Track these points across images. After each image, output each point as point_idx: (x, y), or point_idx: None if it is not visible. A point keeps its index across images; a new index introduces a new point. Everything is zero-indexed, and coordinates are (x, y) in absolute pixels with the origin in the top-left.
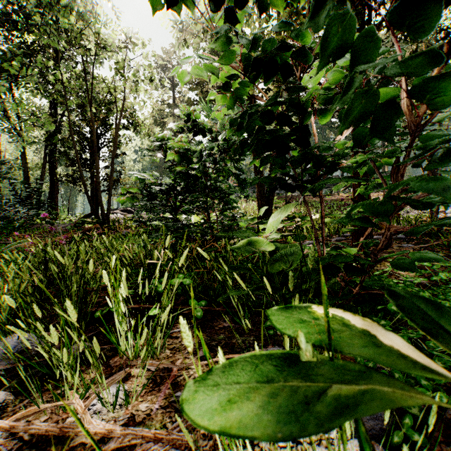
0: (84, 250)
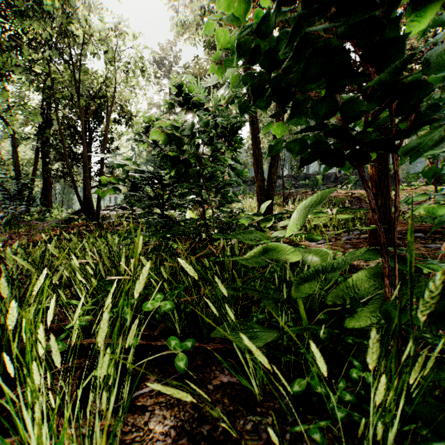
0: (12, 260)
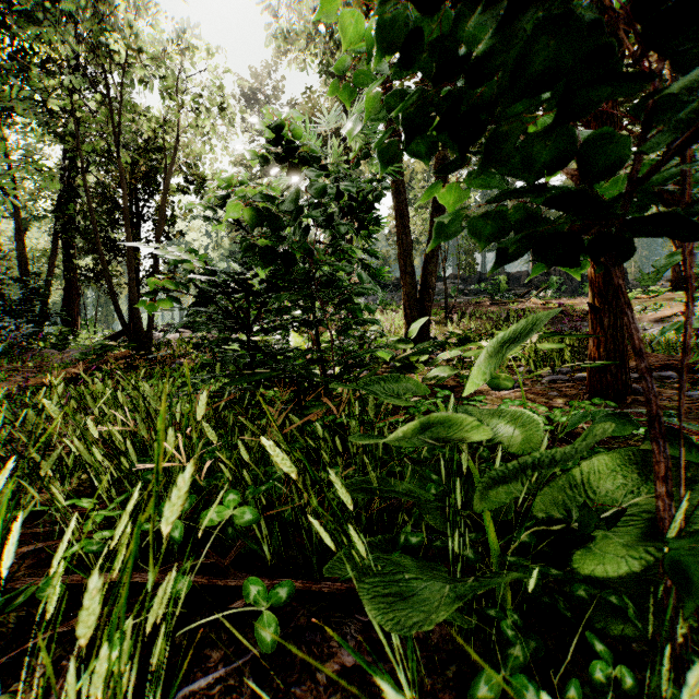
0: None
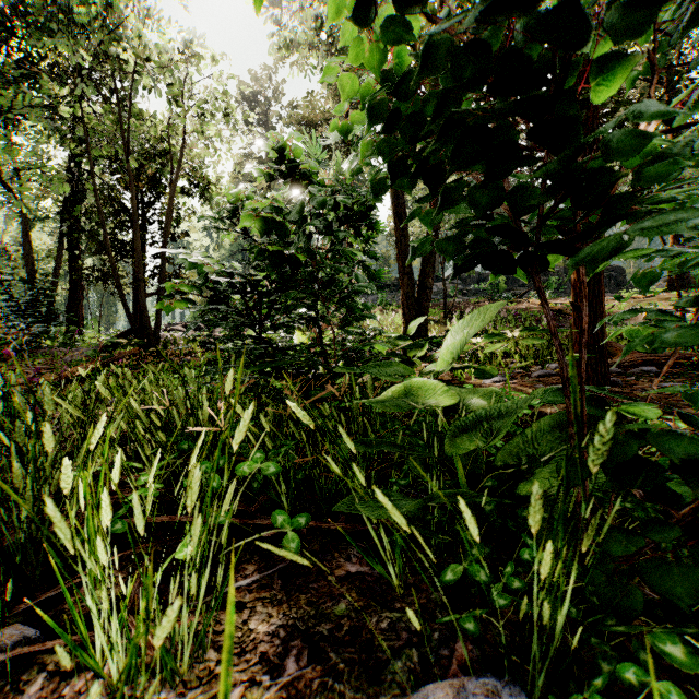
0: (52, 403)
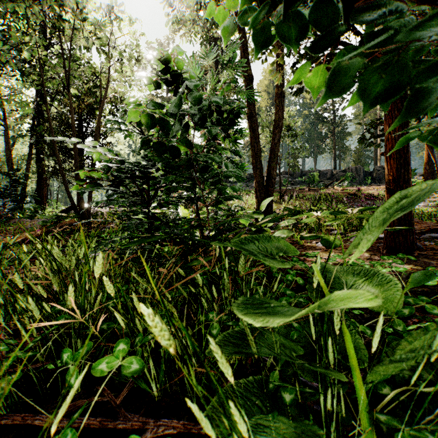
0: None
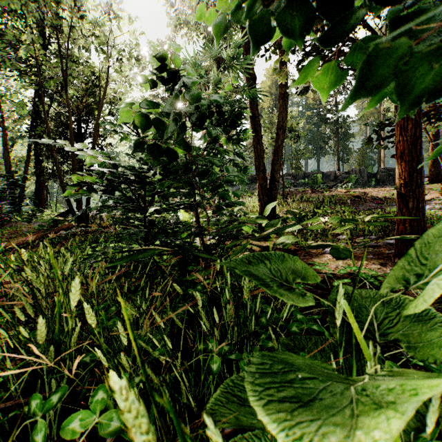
0: None
